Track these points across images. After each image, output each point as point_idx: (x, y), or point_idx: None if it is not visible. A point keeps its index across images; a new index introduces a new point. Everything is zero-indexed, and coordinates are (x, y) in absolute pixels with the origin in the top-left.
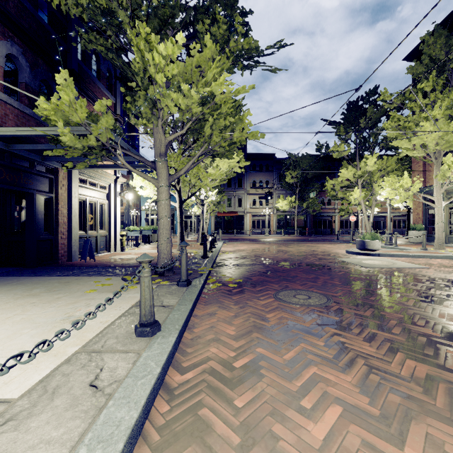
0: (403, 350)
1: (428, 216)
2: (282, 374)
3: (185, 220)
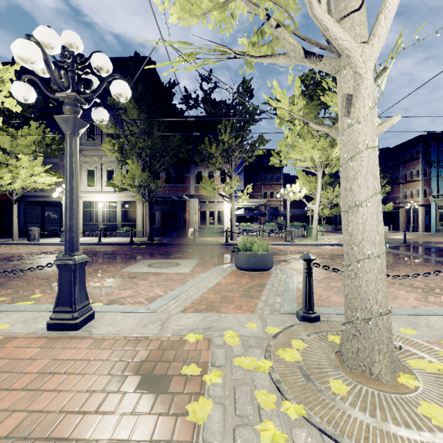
0: None
1: None
2: None
3: None
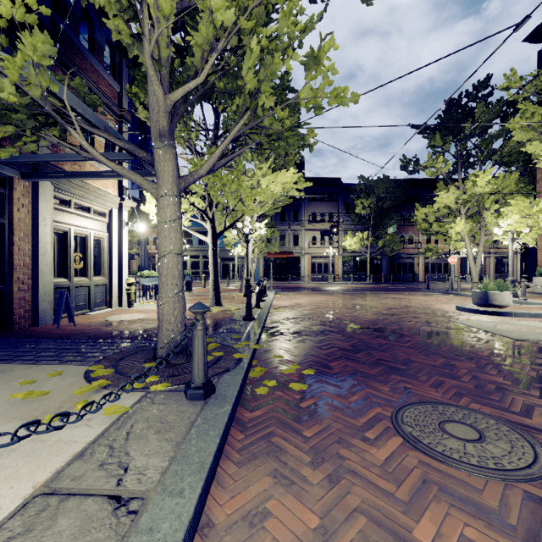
0: None
1: None
2: None
3: (226, 263)
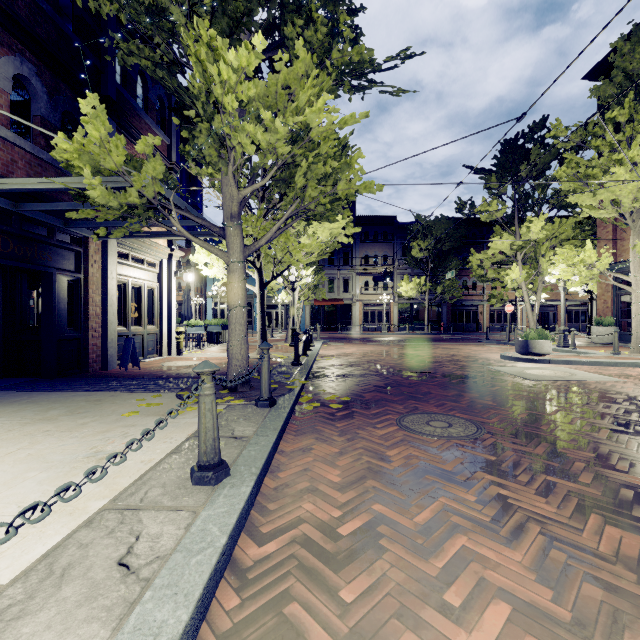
0: (598, 509)
1: (621, 305)
2: (412, 548)
3: (268, 311)
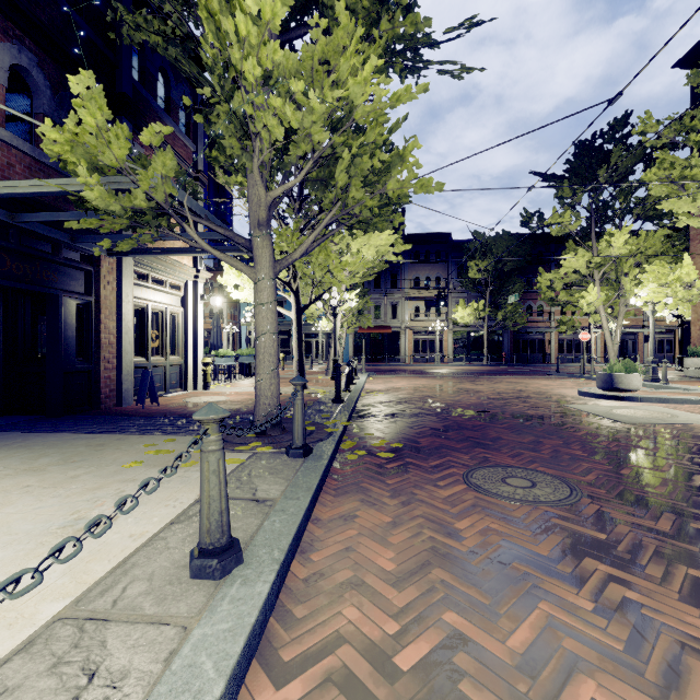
0: None
1: None
2: None
3: (307, 340)
